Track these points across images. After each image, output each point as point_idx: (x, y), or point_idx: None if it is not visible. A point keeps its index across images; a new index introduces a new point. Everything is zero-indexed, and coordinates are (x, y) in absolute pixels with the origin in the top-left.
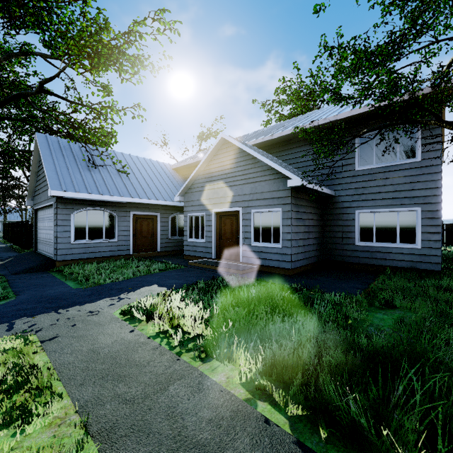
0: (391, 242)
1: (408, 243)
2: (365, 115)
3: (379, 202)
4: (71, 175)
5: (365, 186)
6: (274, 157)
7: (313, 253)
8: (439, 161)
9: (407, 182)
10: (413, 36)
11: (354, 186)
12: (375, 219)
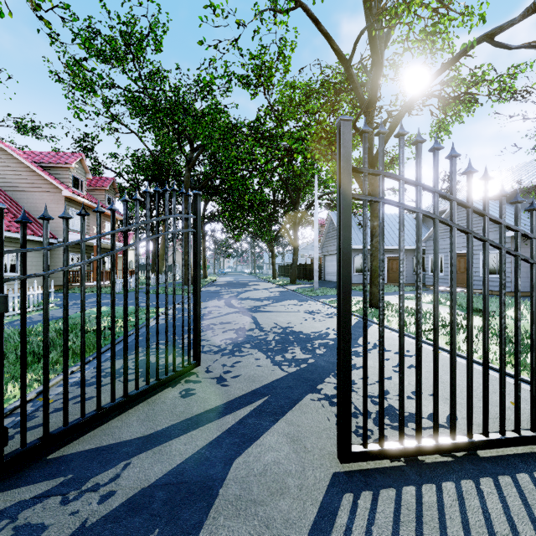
0: None
1: None
2: None
3: None
4: (352, 235)
5: None
6: (510, 207)
7: None
8: None
9: None
10: None
11: None
12: None
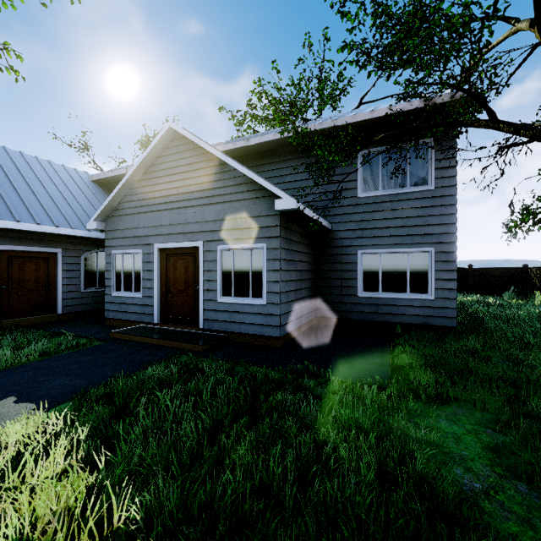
0: (400, 292)
1: (419, 293)
2: (370, 125)
3: (386, 239)
4: None
5: (370, 219)
6: None
7: (306, 309)
8: (454, 191)
9: (419, 215)
10: None
11: (356, 218)
12: (381, 262)
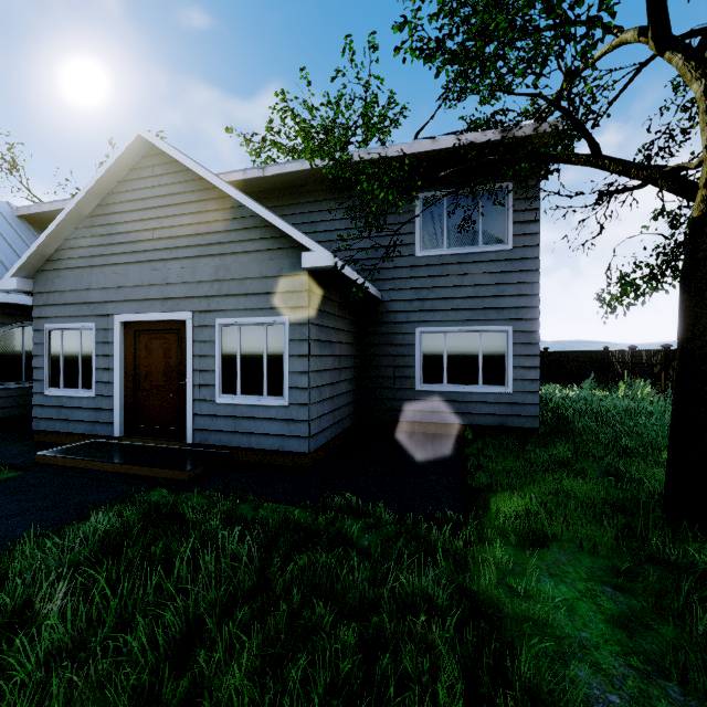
0: (470, 384)
1: (494, 385)
2: (433, 159)
3: (452, 314)
4: None
5: (431, 286)
6: None
7: (346, 409)
8: (536, 252)
9: (494, 282)
10: (457, 94)
11: (413, 284)
12: (446, 345)
